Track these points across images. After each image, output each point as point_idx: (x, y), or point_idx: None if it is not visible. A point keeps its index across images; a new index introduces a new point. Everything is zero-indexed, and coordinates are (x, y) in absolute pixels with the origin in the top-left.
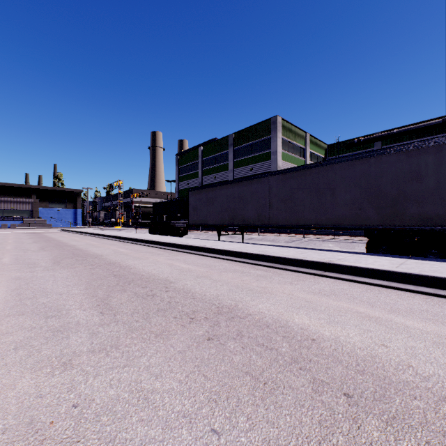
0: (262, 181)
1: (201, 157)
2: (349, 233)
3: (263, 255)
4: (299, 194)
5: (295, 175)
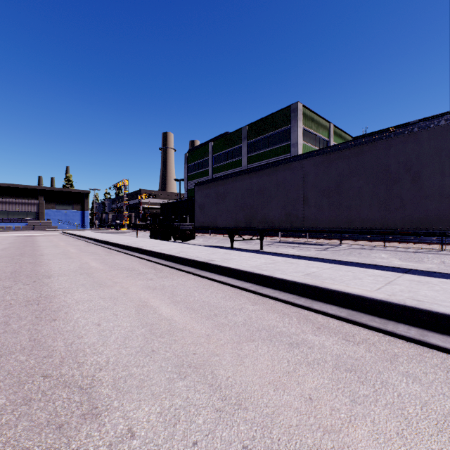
0: (292, 167)
1: (212, 153)
2: (398, 238)
3: (319, 287)
4: (352, 181)
5: (345, 155)
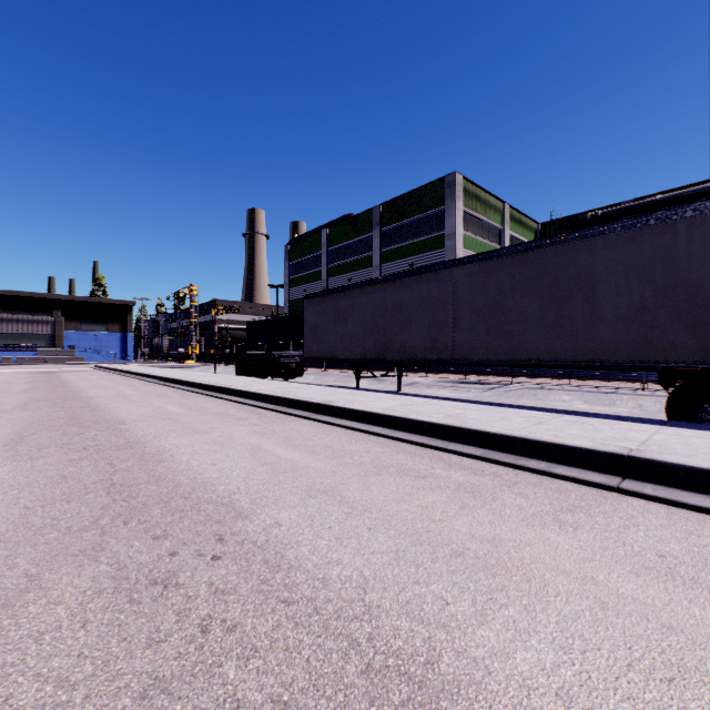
0: (439, 277)
1: (327, 245)
2: (592, 373)
3: (458, 428)
4: (515, 299)
5: (506, 264)
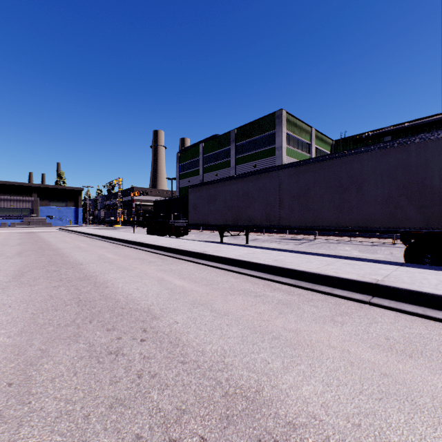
0: (271, 176)
1: (202, 153)
2: (364, 233)
3: (280, 267)
4: (316, 190)
5: (310, 168)
